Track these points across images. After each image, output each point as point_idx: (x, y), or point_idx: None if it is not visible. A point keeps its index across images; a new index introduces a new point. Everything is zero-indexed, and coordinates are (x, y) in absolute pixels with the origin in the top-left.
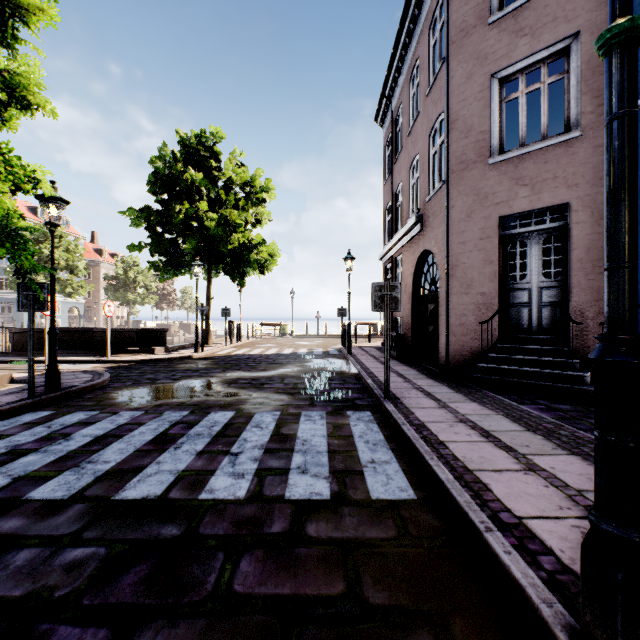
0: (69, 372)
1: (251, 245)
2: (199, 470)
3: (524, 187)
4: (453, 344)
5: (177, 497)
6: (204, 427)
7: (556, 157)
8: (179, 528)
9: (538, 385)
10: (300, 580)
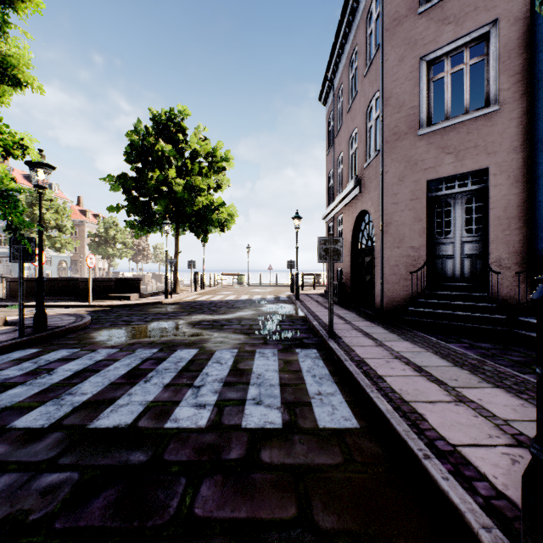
0: (56, 315)
1: (213, 207)
2: (165, 401)
3: (449, 155)
4: (387, 291)
5: (145, 426)
6: (171, 363)
7: (477, 128)
8: (146, 454)
9: (462, 326)
10: (255, 504)
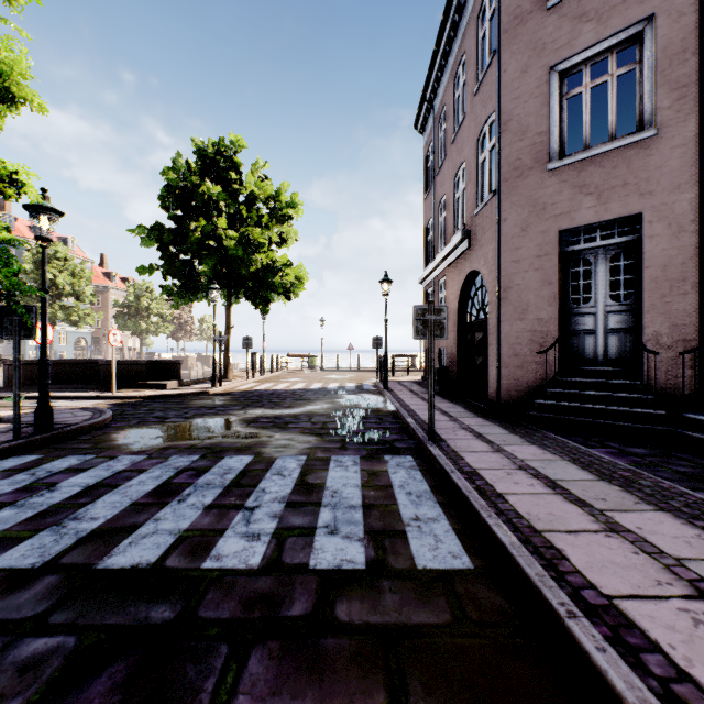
0: (67, 409)
1: (275, 267)
2: (205, 529)
3: (589, 196)
4: (505, 377)
5: (175, 566)
6: (216, 475)
7: (627, 160)
8: (173, 609)
9: (606, 425)
10: (326, 687)
